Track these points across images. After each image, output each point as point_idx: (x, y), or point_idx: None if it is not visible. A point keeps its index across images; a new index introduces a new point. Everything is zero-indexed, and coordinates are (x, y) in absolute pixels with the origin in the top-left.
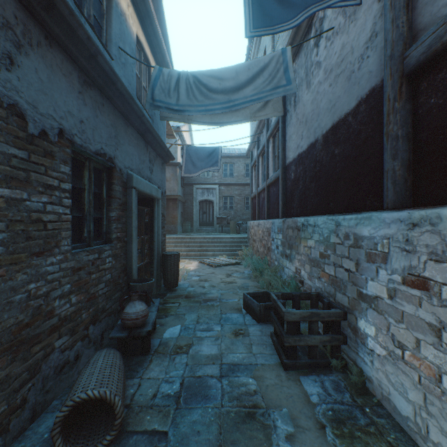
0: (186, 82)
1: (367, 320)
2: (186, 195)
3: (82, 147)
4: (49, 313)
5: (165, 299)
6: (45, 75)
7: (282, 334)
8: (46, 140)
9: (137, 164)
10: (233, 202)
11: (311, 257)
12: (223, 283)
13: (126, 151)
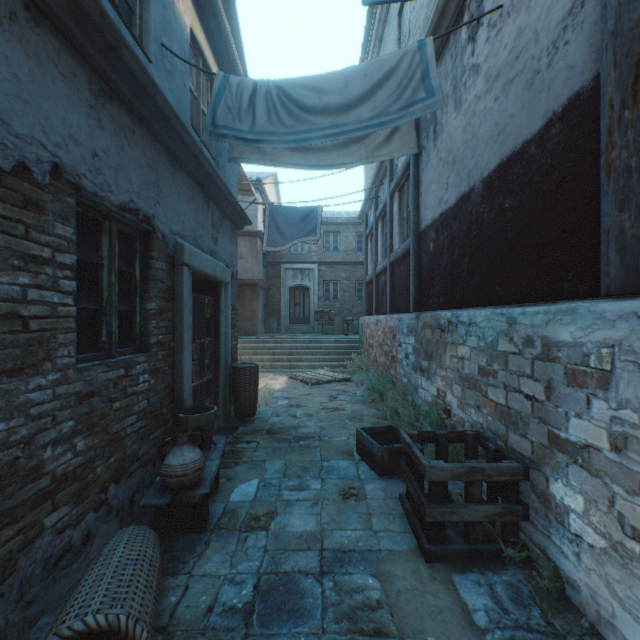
0: (267, 97)
1: (567, 483)
2: (270, 278)
3: (97, 196)
4: (34, 471)
5: (236, 436)
6: (26, 70)
7: (422, 502)
8: (27, 181)
9: (192, 229)
10: (339, 289)
11: (463, 373)
12: (324, 411)
13: (174, 208)
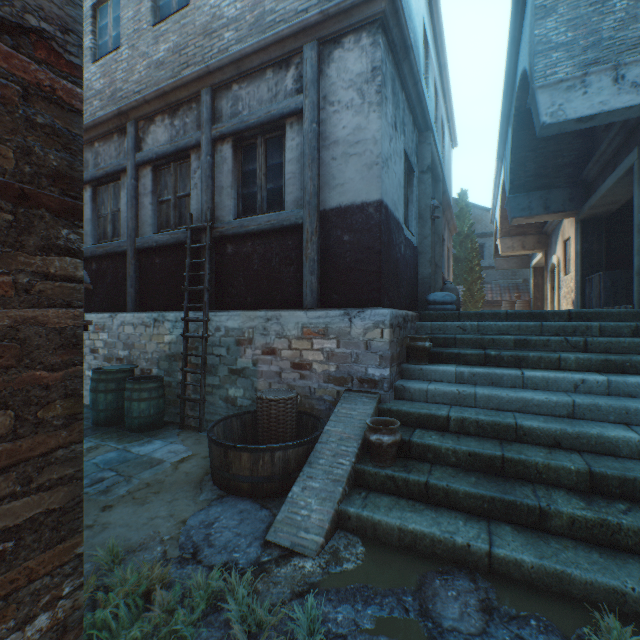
0: None
1: None
2: None
3: None
4: None
5: None
6: None
7: None
8: None
9: None
10: None
11: None
12: None
13: None
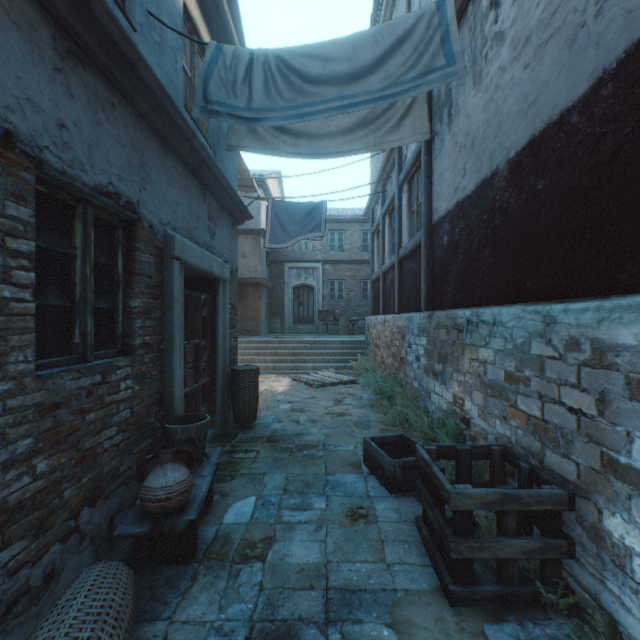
0: (265, 69)
1: (630, 520)
2: (273, 278)
3: (65, 174)
4: None
5: (235, 445)
6: None
7: (445, 534)
8: None
9: (185, 220)
10: (344, 289)
11: (486, 379)
12: (329, 416)
13: (164, 196)
